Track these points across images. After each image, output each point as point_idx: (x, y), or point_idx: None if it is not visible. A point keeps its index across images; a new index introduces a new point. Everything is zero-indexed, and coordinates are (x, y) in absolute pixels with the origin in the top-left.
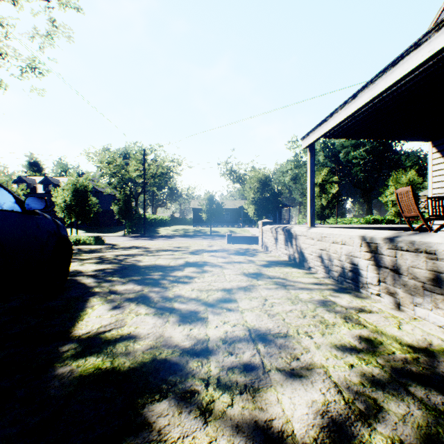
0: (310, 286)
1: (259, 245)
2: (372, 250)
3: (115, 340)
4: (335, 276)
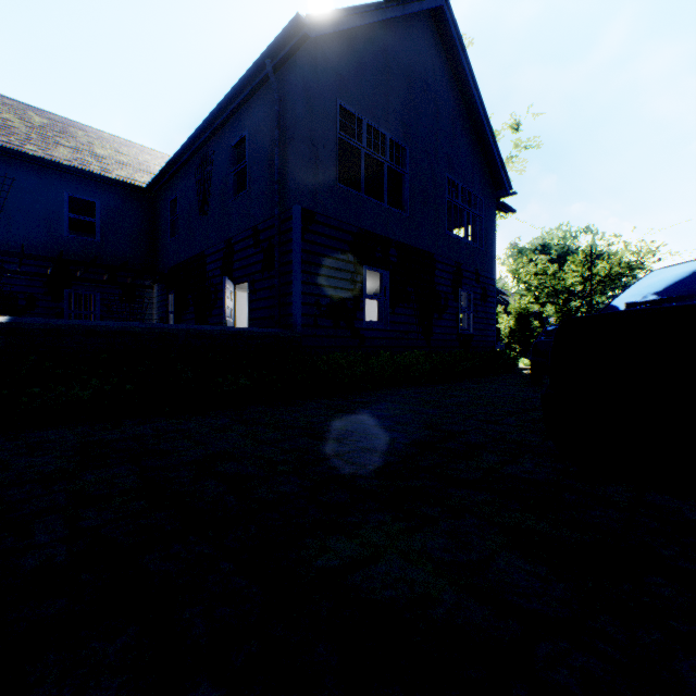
0: None
1: None
2: None
3: None
4: None
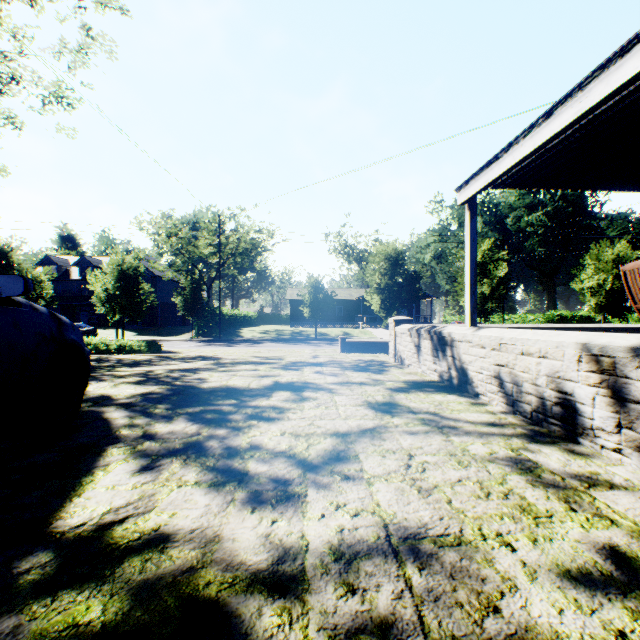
0: (484, 428)
1: (390, 356)
2: (605, 368)
3: (126, 545)
4: (526, 411)
